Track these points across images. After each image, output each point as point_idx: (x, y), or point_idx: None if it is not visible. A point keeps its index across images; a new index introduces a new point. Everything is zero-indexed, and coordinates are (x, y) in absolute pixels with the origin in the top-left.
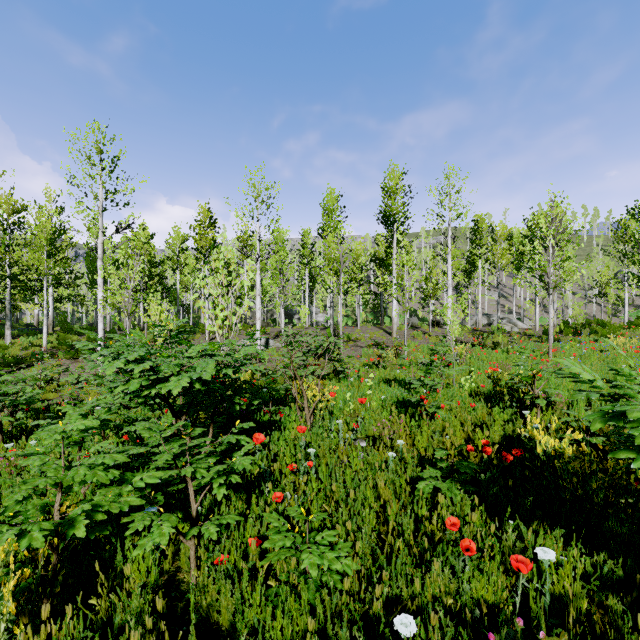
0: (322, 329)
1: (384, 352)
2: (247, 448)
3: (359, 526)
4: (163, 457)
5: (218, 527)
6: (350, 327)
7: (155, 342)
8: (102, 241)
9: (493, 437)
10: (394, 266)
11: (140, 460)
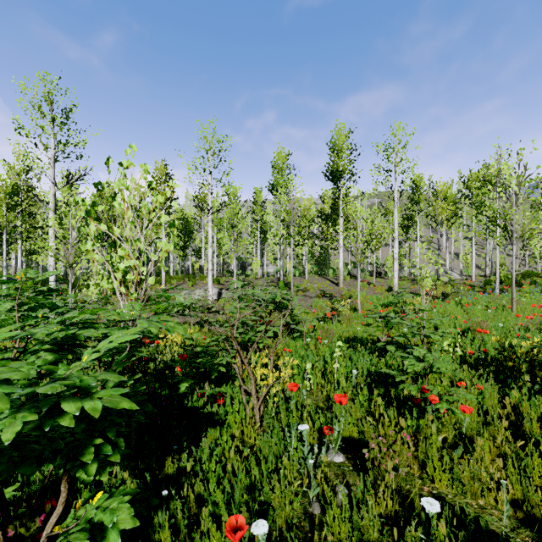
0: (272, 279)
1: (340, 306)
2: None
3: None
4: None
5: None
6: (298, 277)
7: (113, 292)
8: (54, 192)
9: None
10: (341, 220)
11: None
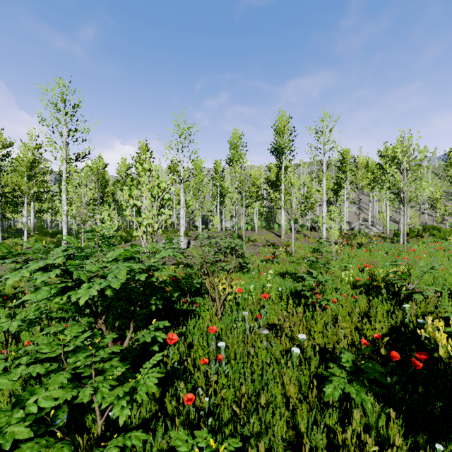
0: (229, 233)
1: (277, 251)
2: (155, 359)
3: (270, 438)
4: (58, 379)
5: (122, 448)
6: (250, 231)
7: None
8: (66, 167)
9: (380, 329)
10: (282, 186)
11: (66, 354)
